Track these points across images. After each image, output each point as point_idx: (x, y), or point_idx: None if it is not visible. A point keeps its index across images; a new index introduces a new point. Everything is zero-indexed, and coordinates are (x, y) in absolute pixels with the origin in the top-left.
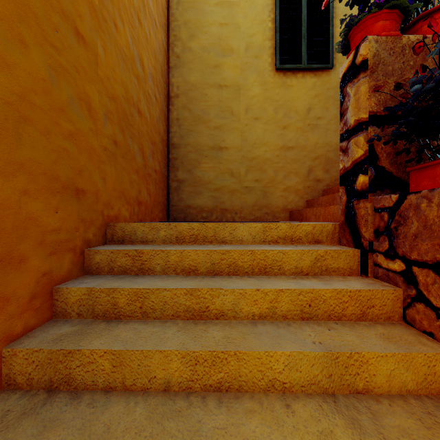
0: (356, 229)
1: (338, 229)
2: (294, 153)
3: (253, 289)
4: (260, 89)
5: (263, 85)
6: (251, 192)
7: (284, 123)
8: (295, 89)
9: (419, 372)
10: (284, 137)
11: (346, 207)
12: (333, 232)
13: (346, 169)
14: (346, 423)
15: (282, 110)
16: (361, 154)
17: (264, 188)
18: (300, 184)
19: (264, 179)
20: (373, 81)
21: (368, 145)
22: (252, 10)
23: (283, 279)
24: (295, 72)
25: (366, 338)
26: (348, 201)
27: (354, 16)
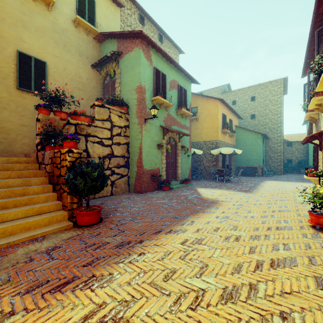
0: (38, 159)
1: (35, 159)
2: (28, 128)
3: (3, 172)
4: (7, 95)
5: (9, 93)
6: (1, 144)
7: (22, 114)
8: (28, 100)
9: (41, 181)
10: (22, 120)
11: (37, 153)
12: (34, 160)
13: (37, 143)
14: (24, 187)
15: (21, 108)
16: (39, 141)
17: (9, 142)
18: (31, 142)
19: (9, 138)
20: (42, 124)
21: (40, 139)
22: (2, 55)
23: (14, 171)
24: (28, 92)
25: (32, 178)
26: (37, 152)
27: (39, 104)
